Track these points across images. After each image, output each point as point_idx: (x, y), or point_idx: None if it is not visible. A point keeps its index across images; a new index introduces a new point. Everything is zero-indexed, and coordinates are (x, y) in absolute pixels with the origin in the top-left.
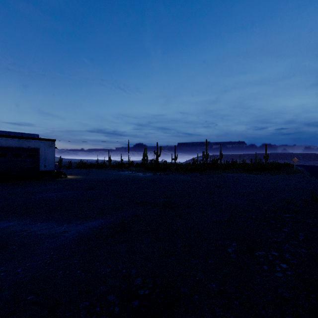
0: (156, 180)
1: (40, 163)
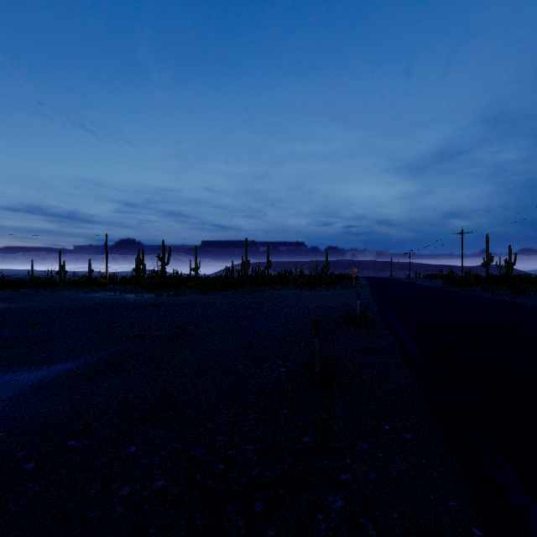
0: (161, 304)
1: None
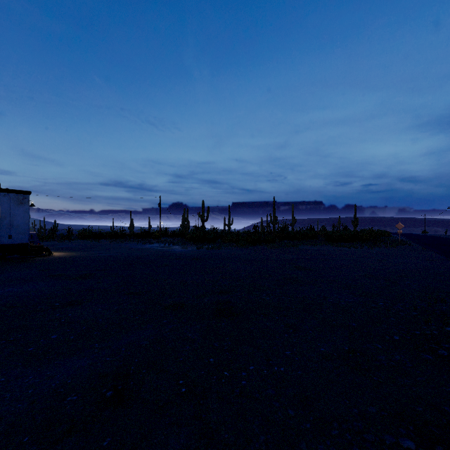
0: (201, 257)
1: (2, 231)
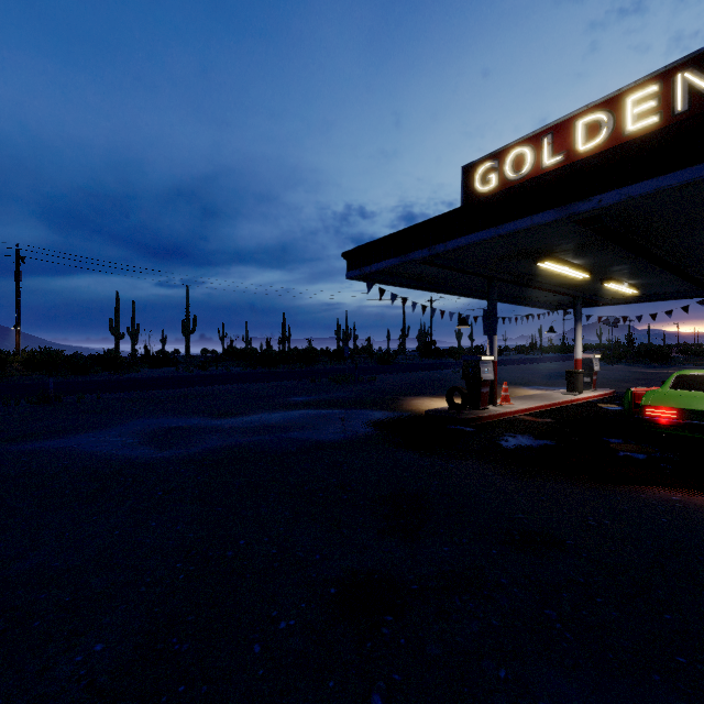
0: None
1: None
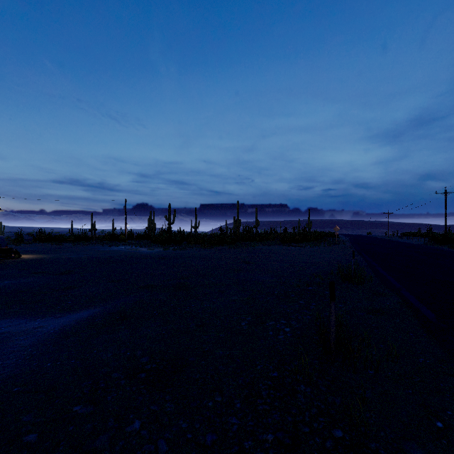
0: (167, 257)
1: None
